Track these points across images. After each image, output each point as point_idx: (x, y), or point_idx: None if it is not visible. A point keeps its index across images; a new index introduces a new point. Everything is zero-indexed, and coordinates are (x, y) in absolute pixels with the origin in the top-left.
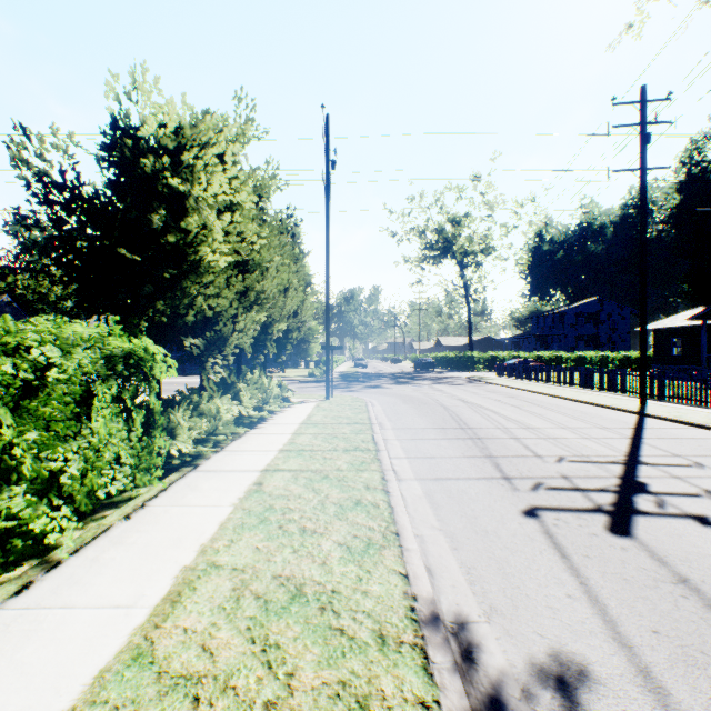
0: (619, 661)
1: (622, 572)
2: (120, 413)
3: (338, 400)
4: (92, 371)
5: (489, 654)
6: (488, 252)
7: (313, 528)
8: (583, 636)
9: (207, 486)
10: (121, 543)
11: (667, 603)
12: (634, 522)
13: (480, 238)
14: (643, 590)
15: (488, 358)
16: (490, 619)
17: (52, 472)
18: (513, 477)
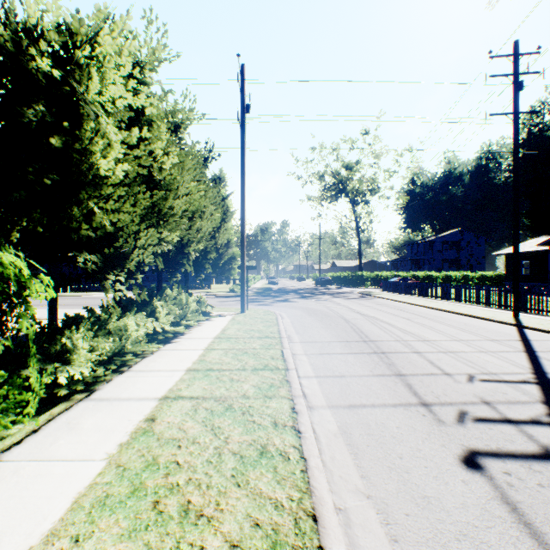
0: None
1: None
2: None
3: (252, 313)
4: None
5: None
6: (374, 192)
7: (200, 505)
8: None
9: (89, 423)
10: None
11: None
12: None
13: (368, 181)
14: None
15: (374, 277)
16: None
17: None
18: (432, 402)
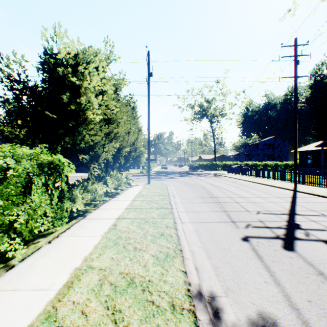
0: (292, 317)
1: (291, 269)
2: (46, 191)
3: (153, 184)
4: (32, 171)
5: (227, 314)
6: (223, 116)
7: (140, 247)
8: (274, 303)
9: (89, 226)
10: (45, 256)
11: (314, 286)
12: (295, 244)
13: (219, 109)
14: (302, 279)
15: (223, 164)
16: (227, 294)
17: (11, 221)
18: (236, 221)
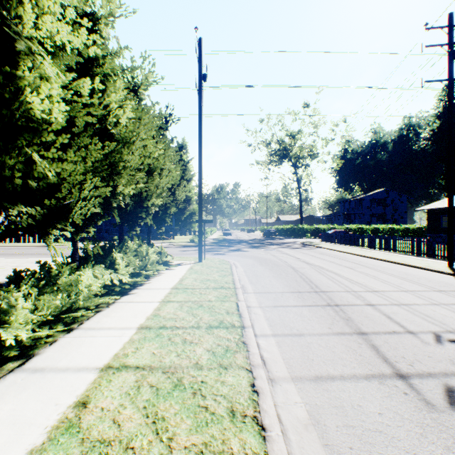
0: None
1: None
2: None
3: (208, 262)
4: None
5: None
6: (314, 157)
7: None
8: None
9: (6, 410)
10: None
11: None
12: None
13: (308, 147)
14: None
15: (313, 229)
16: None
17: None
18: (408, 373)
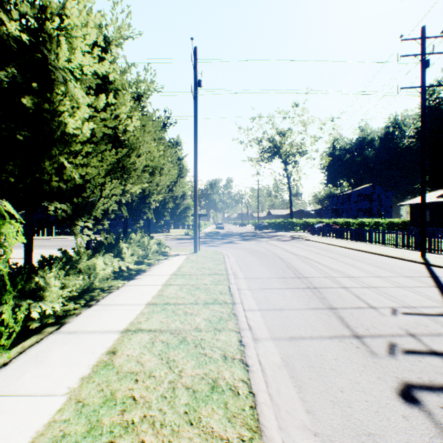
0: None
1: None
2: None
3: (203, 253)
4: None
5: None
6: (303, 154)
7: None
8: None
9: (56, 356)
10: None
11: None
12: None
13: (297, 145)
14: None
15: (302, 223)
16: None
17: None
18: (363, 335)
